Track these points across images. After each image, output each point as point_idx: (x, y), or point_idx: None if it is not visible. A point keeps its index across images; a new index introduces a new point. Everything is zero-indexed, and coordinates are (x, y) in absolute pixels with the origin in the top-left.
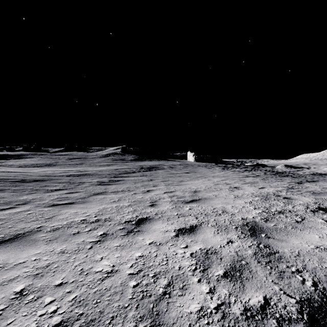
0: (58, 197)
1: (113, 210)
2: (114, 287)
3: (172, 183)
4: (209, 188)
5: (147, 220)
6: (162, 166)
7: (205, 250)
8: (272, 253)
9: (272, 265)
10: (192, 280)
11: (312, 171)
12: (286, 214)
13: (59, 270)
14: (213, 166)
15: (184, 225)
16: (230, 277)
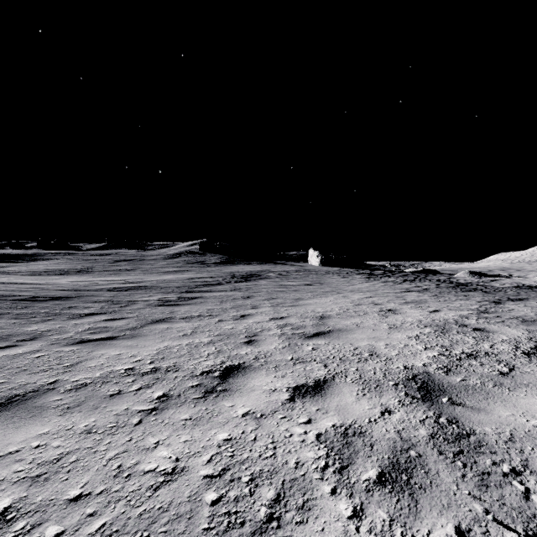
0: (90, 328)
1: (182, 351)
2: (177, 504)
3: (284, 302)
4: (346, 312)
5: (241, 369)
6: (266, 273)
7: (343, 427)
8: (464, 434)
9: (466, 460)
10: (320, 489)
11: (515, 282)
12: (481, 360)
13: (79, 468)
14: (352, 273)
15: (305, 378)
16: (390, 483)
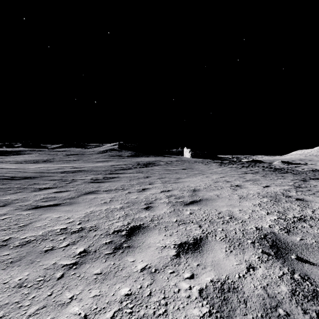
0: (44, 198)
1: (101, 215)
2: None
3: (169, 180)
4: (209, 187)
5: (141, 229)
6: (158, 162)
7: (219, 283)
8: (318, 291)
9: None
10: None
11: (310, 167)
12: (309, 223)
13: None
14: (210, 162)
15: (186, 237)
16: None
